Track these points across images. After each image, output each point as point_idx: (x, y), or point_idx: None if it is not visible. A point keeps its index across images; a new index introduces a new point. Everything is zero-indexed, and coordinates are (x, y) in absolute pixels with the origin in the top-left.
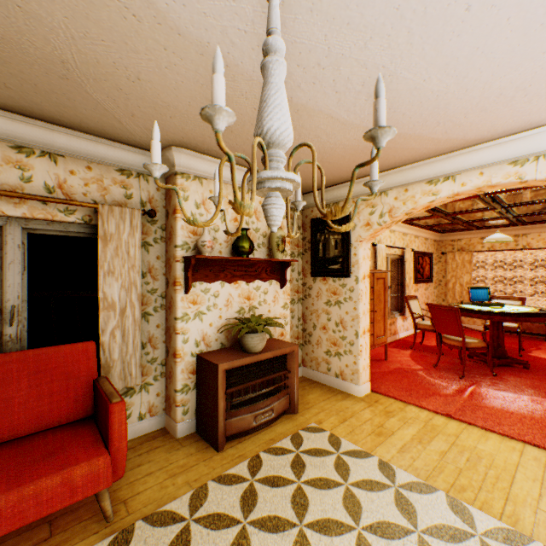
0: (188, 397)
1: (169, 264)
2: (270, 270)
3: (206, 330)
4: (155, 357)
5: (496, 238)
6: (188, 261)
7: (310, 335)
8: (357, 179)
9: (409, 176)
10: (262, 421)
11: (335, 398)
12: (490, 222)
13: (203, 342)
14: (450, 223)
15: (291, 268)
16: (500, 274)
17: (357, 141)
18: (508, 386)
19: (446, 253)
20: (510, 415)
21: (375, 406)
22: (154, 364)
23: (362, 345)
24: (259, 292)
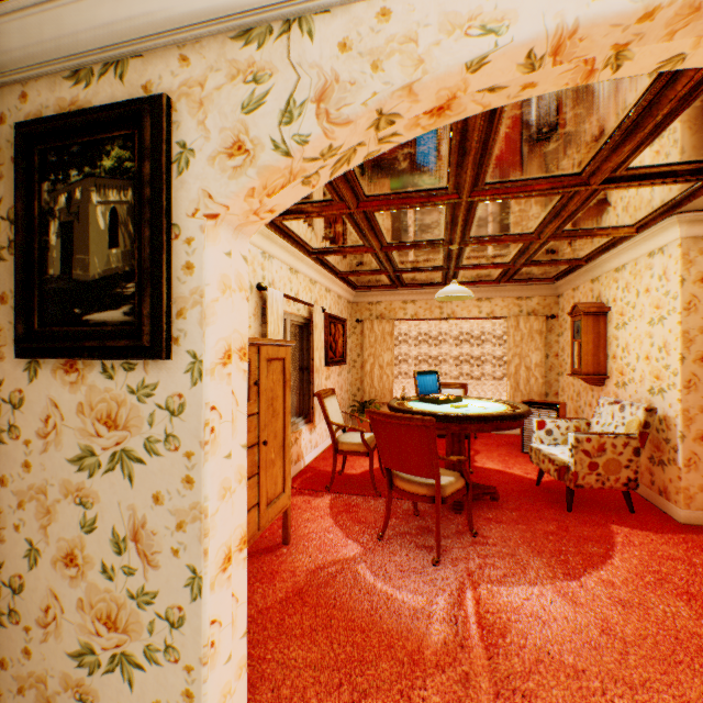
0: None
1: None
2: None
3: None
4: None
5: (456, 290)
6: None
7: (18, 590)
8: None
9: None
10: None
11: None
12: (423, 276)
13: None
14: (377, 271)
15: None
16: (424, 351)
17: None
18: (504, 557)
19: (364, 321)
20: (585, 692)
21: None
22: None
23: (217, 619)
24: None
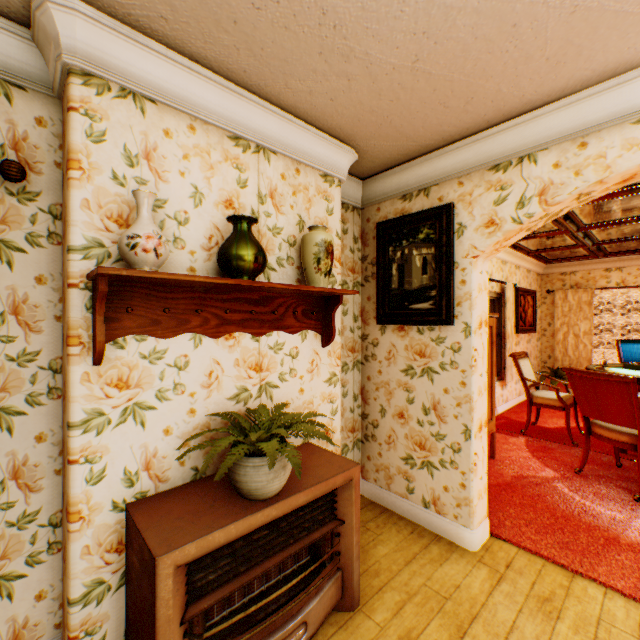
0: (102, 609)
1: (64, 295)
2: (302, 312)
3: (156, 445)
4: (32, 511)
5: None
6: (95, 285)
7: (376, 426)
8: (469, 137)
9: (595, 111)
10: None
11: (428, 557)
12: (631, 243)
13: (146, 473)
14: (571, 246)
15: (342, 308)
16: (634, 320)
17: None
18: None
19: (554, 292)
20: None
21: (512, 581)
22: (29, 528)
23: (476, 454)
24: (281, 354)
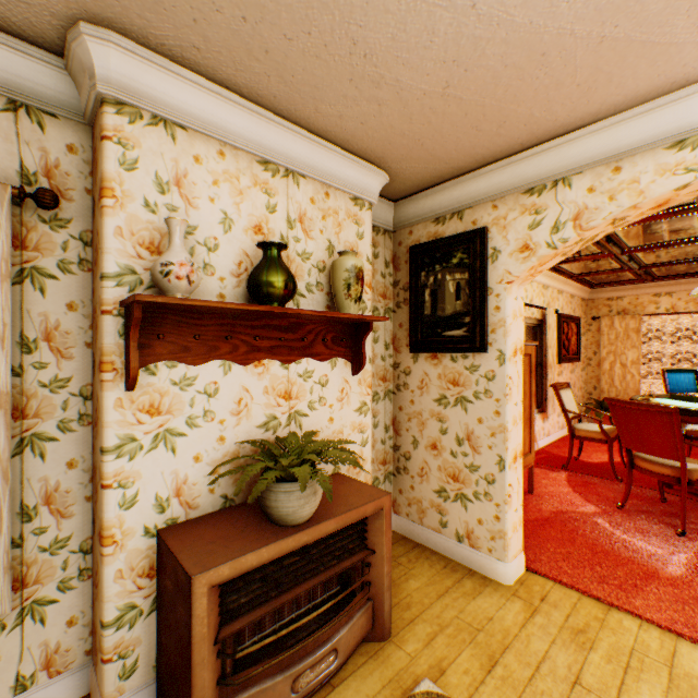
0: (135, 633)
1: (95, 322)
2: (332, 339)
3: (186, 471)
4: (64, 537)
5: None
6: (129, 312)
7: (408, 458)
8: (503, 160)
9: (628, 136)
10: (311, 683)
11: (461, 591)
12: (680, 267)
13: (177, 499)
14: (617, 270)
15: (372, 336)
16: (684, 348)
17: (548, 5)
18: None
19: (600, 318)
20: None
21: (546, 614)
22: (61, 553)
23: (511, 485)
24: (310, 382)
